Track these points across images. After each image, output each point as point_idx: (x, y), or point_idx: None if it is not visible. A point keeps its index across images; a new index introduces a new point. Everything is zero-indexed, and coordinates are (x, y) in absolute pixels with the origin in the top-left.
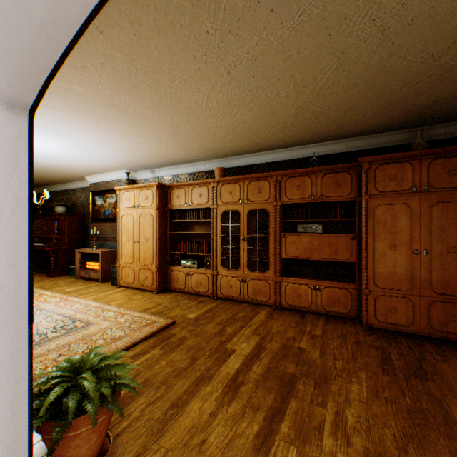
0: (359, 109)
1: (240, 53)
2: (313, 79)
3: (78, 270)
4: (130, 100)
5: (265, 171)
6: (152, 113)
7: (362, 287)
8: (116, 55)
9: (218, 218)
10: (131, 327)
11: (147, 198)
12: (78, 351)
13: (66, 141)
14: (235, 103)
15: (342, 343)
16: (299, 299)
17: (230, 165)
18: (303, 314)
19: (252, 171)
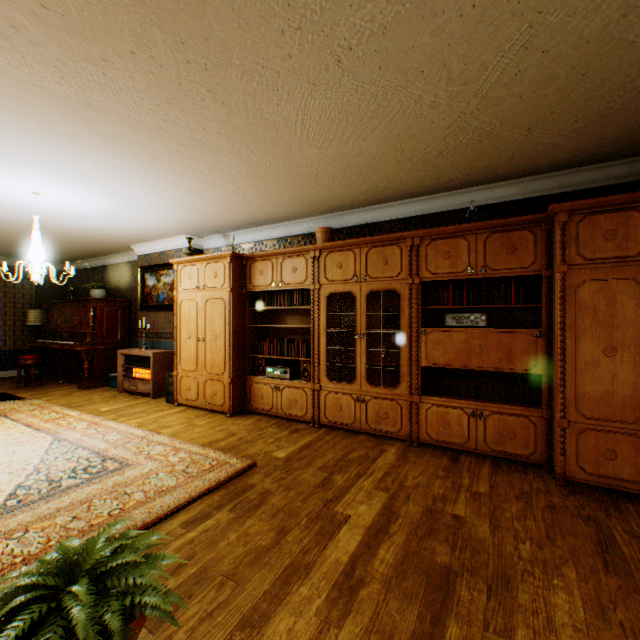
0: (553, 124)
1: (359, 22)
2: (481, 69)
3: (121, 379)
4: (183, 118)
5: (393, 232)
6: (219, 140)
7: (555, 415)
8: (153, 35)
9: (322, 305)
10: (187, 472)
11: (216, 276)
12: (101, 512)
13: (97, 191)
14: (349, 120)
15: (525, 508)
16: (448, 431)
17: (340, 224)
18: (454, 455)
19: (373, 232)
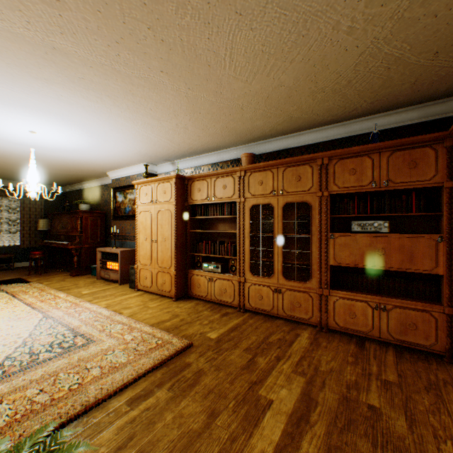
0: None
1: None
2: None
3: (99, 270)
4: (131, 58)
5: (303, 155)
6: (161, 78)
7: None
8: None
9: (246, 214)
10: (137, 349)
11: (165, 192)
12: (63, 386)
13: (75, 129)
14: (271, 51)
15: (437, 401)
16: (354, 320)
17: (260, 151)
18: (360, 341)
19: (287, 156)
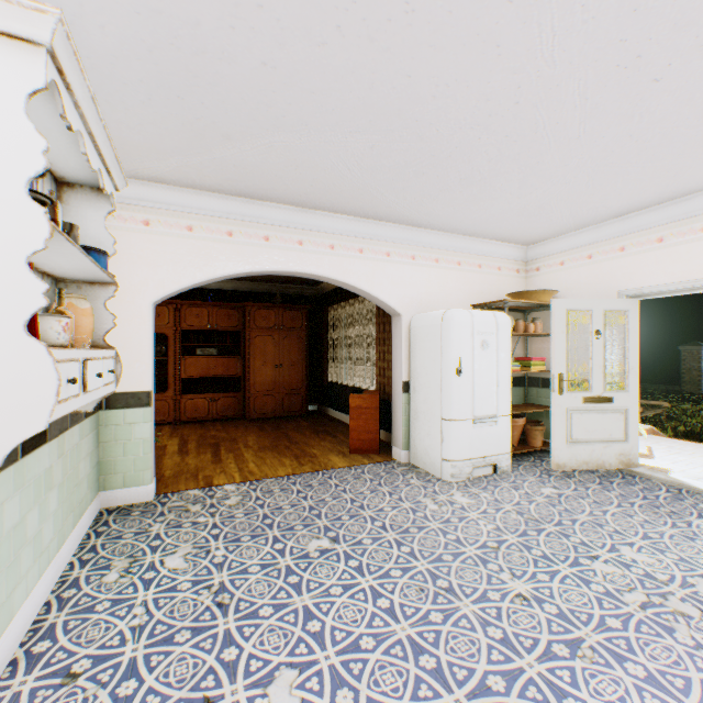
0: None
1: None
2: None
3: None
4: None
5: None
6: None
7: (248, 392)
8: None
9: None
10: None
11: None
12: None
13: None
14: None
15: (238, 428)
16: (199, 411)
17: None
18: (203, 423)
19: None
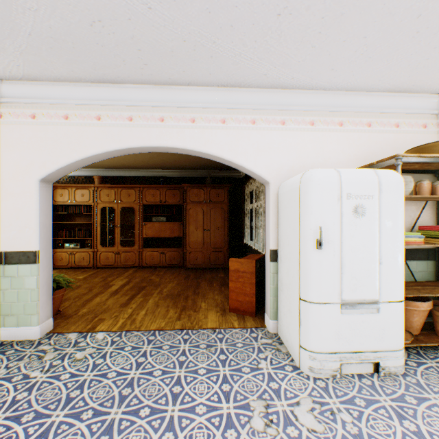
0: (181, 161)
1: None
2: None
3: None
4: None
5: (133, 181)
6: None
7: (184, 249)
8: None
9: (99, 212)
10: None
11: None
12: None
13: None
14: None
15: (172, 275)
16: (154, 260)
17: (107, 174)
18: (156, 268)
19: (124, 180)
